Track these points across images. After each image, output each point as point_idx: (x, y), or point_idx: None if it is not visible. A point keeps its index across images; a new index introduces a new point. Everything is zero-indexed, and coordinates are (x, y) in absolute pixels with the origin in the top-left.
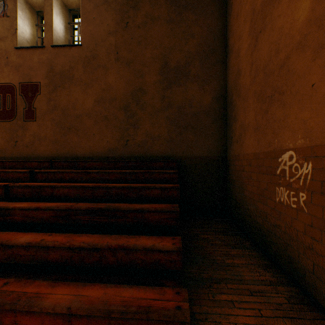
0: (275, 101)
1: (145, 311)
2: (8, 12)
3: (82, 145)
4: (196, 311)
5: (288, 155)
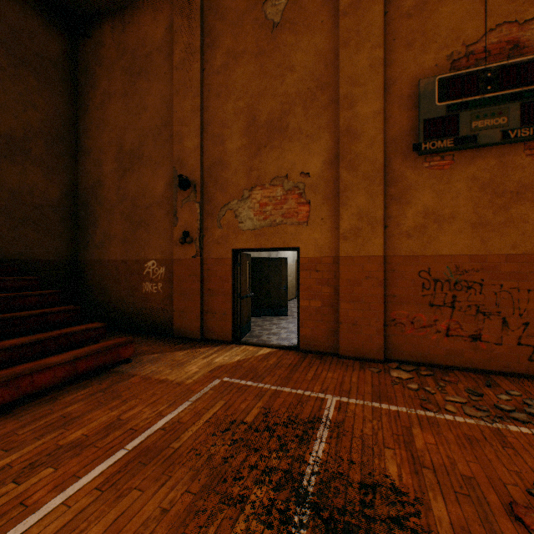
0: (143, 227)
1: (116, 343)
2: None
3: None
4: None
5: (152, 263)
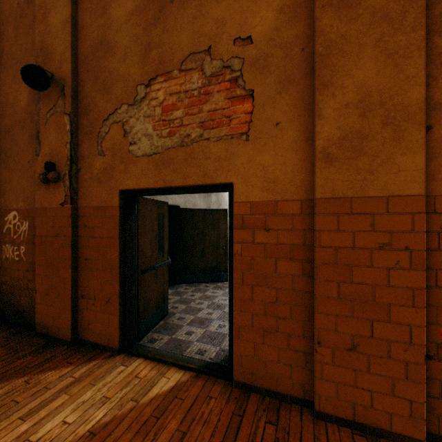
0: (3, 162)
1: None
2: None
3: None
4: None
5: (13, 215)
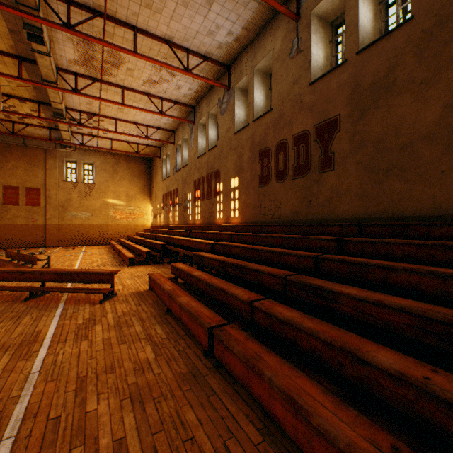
0: None
1: None
2: (301, 47)
3: (413, 196)
4: None
5: None
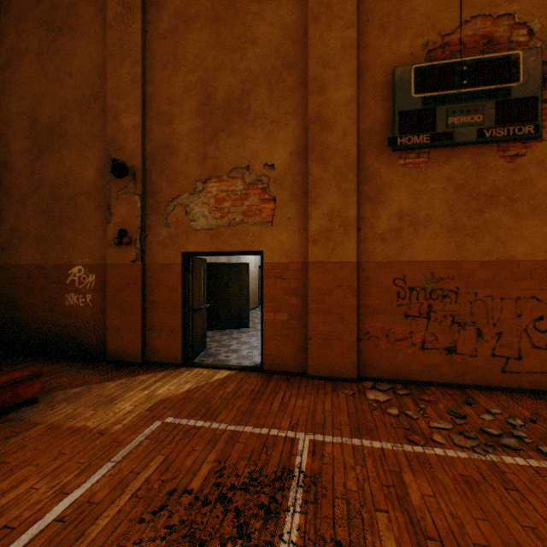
0: (66, 224)
1: (12, 380)
2: None
3: None
4: None
5: (78, 269)
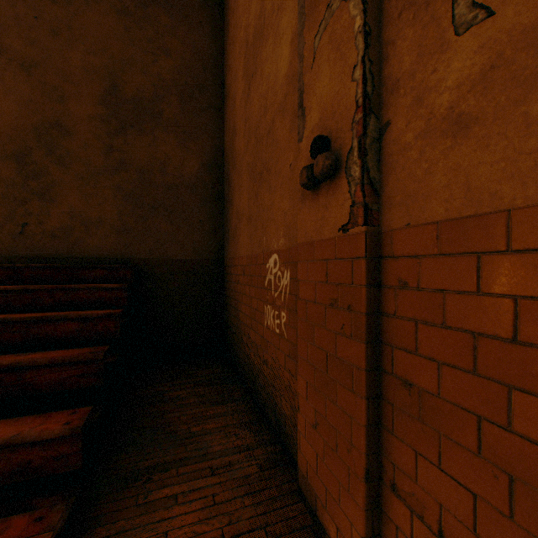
0: (264, 182)
1: None
2: None
3: None
4: (102, 535)
5: (273, 260)
